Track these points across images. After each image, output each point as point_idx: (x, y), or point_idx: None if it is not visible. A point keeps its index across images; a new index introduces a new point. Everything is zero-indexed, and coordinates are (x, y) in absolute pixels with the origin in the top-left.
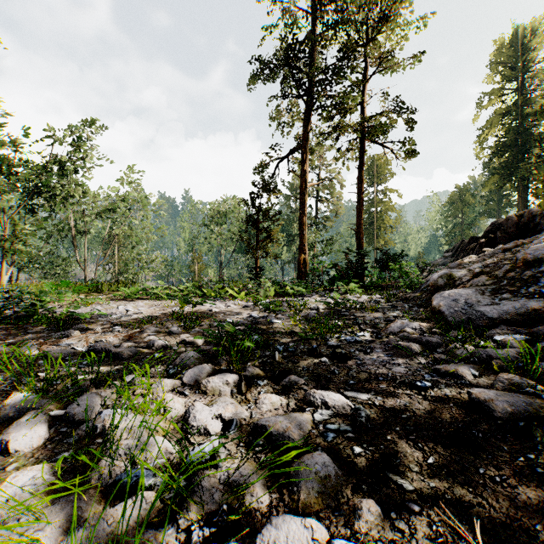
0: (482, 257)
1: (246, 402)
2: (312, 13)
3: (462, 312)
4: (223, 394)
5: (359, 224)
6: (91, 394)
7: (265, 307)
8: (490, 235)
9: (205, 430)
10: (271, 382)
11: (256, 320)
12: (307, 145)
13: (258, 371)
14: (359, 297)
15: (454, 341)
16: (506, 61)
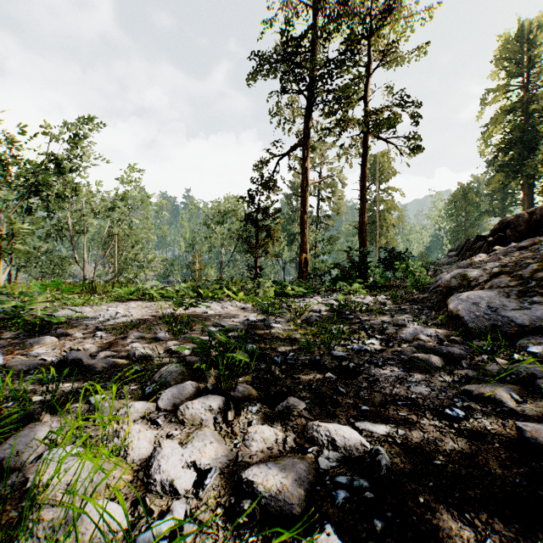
0: (493, 255)
1: (232, 437)
2: (313, 5)
3: (485, 317)
4: (205, 425)
5: (362, 222)
6: (35, 427)
7: (263, 310)
8: (499, 234)
9: (171, 487)
10: (265, 407)
11: (253, 324)
12: (308, 142)
13: (251, 390)
14: (363, 298)
15: (481, 353)
16: (511, 57)
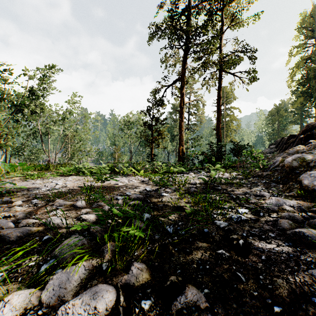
0: (310, 146)
1: None
2: None
3: None
4: None
5: (218, 126)
6: None
7: (156, 183)
8: (307, 133)
9: None
10: (160, 302)
11: (149, 194)
12: (184, 77)
13: (145, 272)
14: (222, 174)
15: None
16: (307, 26)
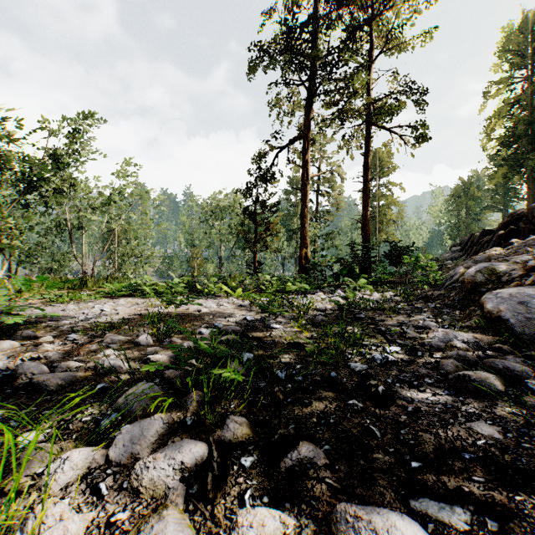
0: (511, 249)
1: (212, 528)
2: None
3: None
4: (171, 499)
5: (365, 216)
6: None
7: (262, 308)
8: (511, 227)
9: None
10: (265, 460)
11: (251, 325)
12: (308, 134)
13: (245, 426)
14: (369, 295)
15: None
16: (514, 49)
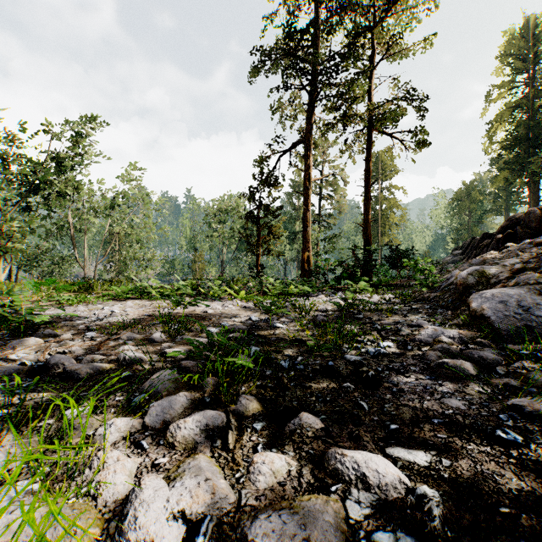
0: (506, 252)
1: (234, 467)
2: None
3: (516, 317)
4: (200, 450)
5: (366, 220)
6: None
7: (266, 309)
8: (508, 231)
9: None
10: (273, 425)
11: (255, 325)
12: (311, 138)
13: (255, 403)
14: (369, 297)
15: (521, 358)
16: (516, 53)
